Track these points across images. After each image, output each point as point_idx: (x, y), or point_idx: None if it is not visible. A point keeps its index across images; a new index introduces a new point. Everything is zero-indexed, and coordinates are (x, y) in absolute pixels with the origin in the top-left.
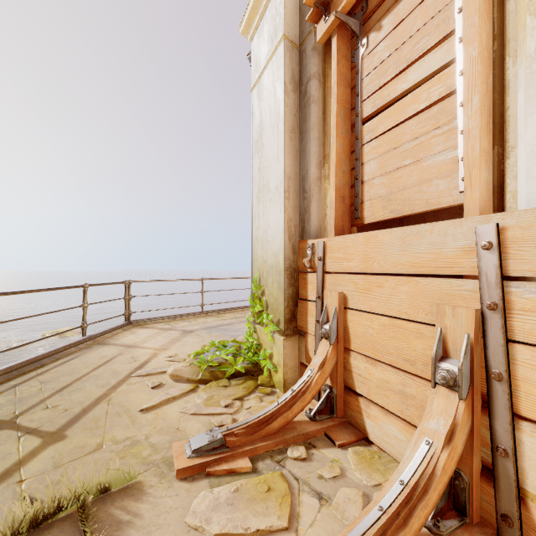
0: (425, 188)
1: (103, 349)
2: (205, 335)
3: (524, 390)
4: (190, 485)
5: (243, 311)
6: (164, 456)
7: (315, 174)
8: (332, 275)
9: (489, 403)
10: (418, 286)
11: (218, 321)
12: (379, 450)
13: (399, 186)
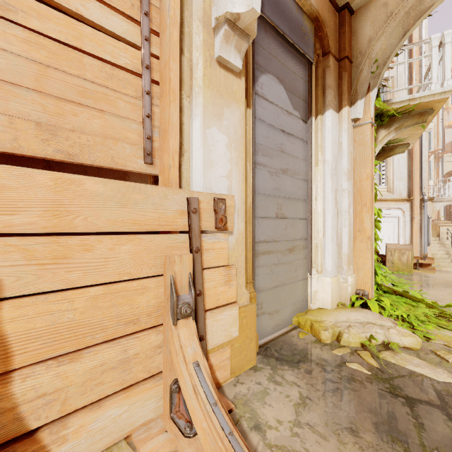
0: (110, 143)
1: None
2: None
3: (207, 295)
4: None
5: None
6: None
7: None
8: None
9: (196, 313)
10: (142, 243)
11: None
12: None
13: (73, 124)
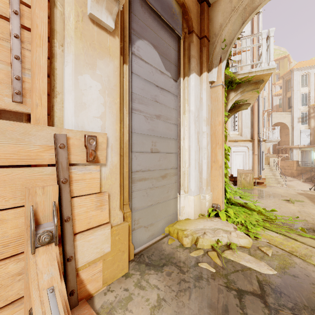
0: None
1: None
2: None
3: (78, 219)
4: None
5: None
6: None
7: None
8: None
9: (63, 237)
10: None
11: None
12: None
13: None
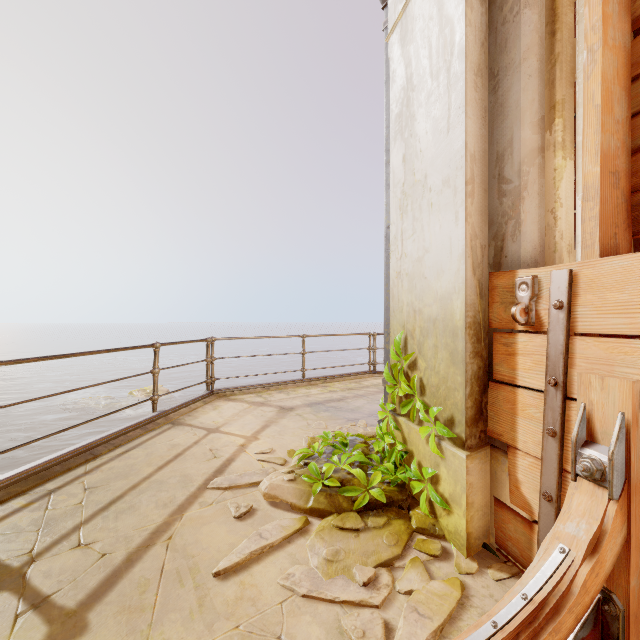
0: None
1: (175, 433)
2: (310, 416)
3: None
4: None
5: (356, 380)
6: None
7: (531, 143)
8: (600, 341)
9: None
10: None
11: (325, 393)
12: None
13: None
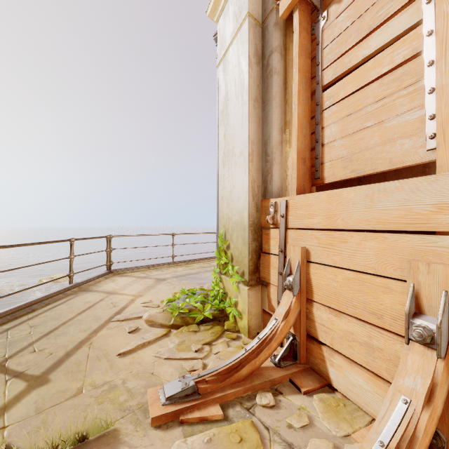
0: (388, 147)
1: (87, 295)
2: (176, 283)
3: None
4: (164, 433)
5: (208, 262)
6: (140, 401)
7: (277, 139)
8: (295, 231)
9: None
10: (386, 241)
11: (186, 270)
12: (343, 397)
13: (360, 147)
